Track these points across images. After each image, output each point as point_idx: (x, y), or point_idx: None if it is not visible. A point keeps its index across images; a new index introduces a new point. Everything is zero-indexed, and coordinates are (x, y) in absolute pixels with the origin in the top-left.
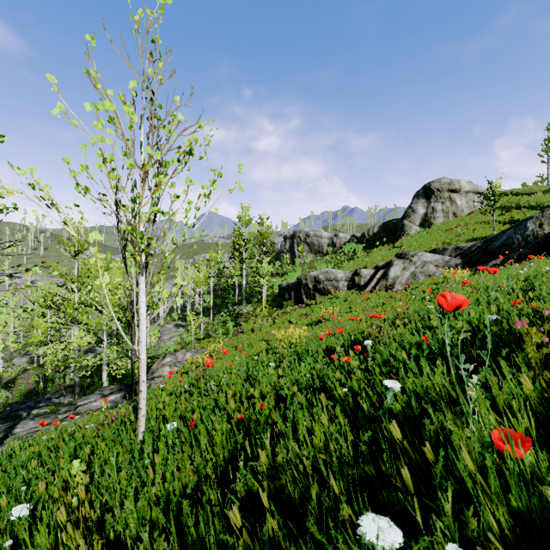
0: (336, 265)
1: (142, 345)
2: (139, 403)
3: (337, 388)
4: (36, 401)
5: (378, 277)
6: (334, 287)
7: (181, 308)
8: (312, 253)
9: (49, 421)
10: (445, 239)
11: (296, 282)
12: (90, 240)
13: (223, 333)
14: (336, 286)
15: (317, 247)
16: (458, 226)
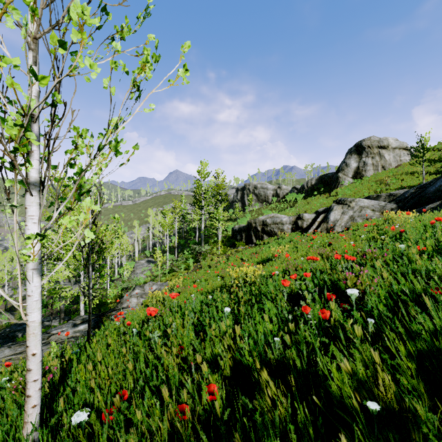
0: (280, 212)
1: (31, 299)
2: (27, 387)
3: (332, 374)
4: None
5: (319, 220)
6: (280, 229)
7: (152, 247)
8: (259, 202)
9: (23, 349)
10: (376, 188)
11: (246, 225)
12: None
13: (185, 269)
14: (281, 229)
15: (263, 197)
16: (387, 177)
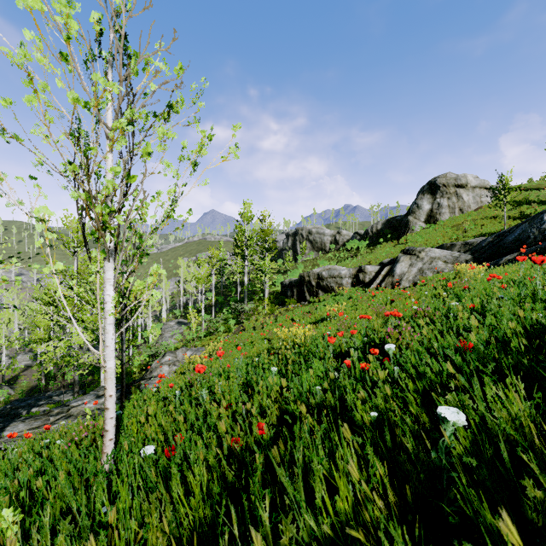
0: (339, 263)
1: (108, 349)
2: (105, 423)
3: (358, 407)
4: (36, 399)
5: (384, 273)
6: (338, 284)
7: (184, 305)
8: (314, 251)
9: (39, 424)
10: (452, 235)
11: (298, 279)
12: (35, 213)
13: (225, 331)
14: (340, 283)
15: (320, 245)
16: (465, 222)
